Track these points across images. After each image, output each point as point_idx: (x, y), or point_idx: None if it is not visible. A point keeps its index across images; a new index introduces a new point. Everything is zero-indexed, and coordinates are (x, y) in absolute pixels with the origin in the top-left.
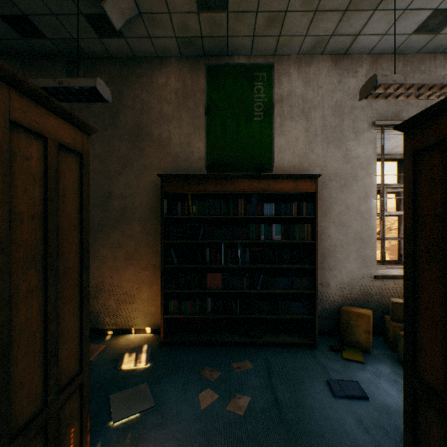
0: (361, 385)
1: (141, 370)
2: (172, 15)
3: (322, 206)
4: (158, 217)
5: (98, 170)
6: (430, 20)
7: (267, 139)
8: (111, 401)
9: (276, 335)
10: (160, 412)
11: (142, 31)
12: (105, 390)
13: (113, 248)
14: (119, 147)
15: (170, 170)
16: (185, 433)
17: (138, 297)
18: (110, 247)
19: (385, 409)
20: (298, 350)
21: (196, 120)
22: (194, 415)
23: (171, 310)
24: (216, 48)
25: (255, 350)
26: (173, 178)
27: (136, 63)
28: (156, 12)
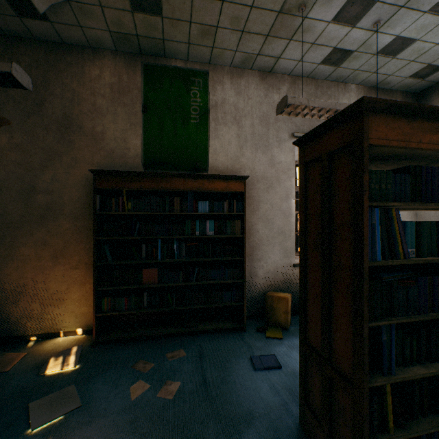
0: (277, 357)
1: (68, 373)
2: (104, 8)
3: (251, 204)
4: (91, 213)
5: (18, 160)
6: (332, 55)
7: (203, 141)
8: (30, 409)
9: (211, 323)
10: (88, 410)
11: (71, 18)
12: (23, 399)
13: (37, 246)
14: (44, 137)
15: (104, 165)
16: (113, 425)
17: (68, 298)
18: (34, 246)
19: (293, 374)
20: (229, 334)
21: (133, 117)
22: (124, 407)
23: (104, 308)
24: (153, 48)
25: (190, 339)
26: (107, 174)
27: (65, 50)
28: (87, 3)
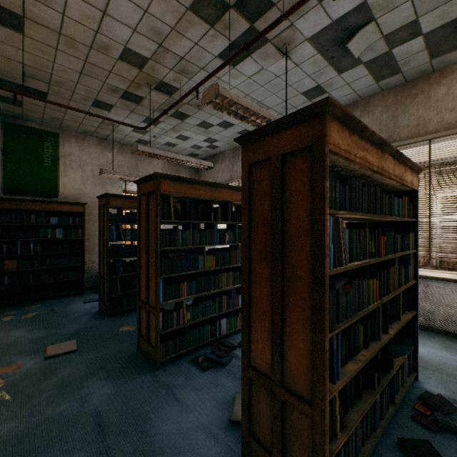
0: None
1: None
2: None
3: (92, 219)
4: None
5: None
6: (140, 141)
7: (54, 178)
8: None
9: (60, 292)
10: None
11: None
12: None
13: None
14: None
15: None
16: None
17: None
18: None
19: None
20: (74, 296)
21: None
22: (1, 323)
23: None
24: (12, 115)
25: (44, 301)
26: None
27: None
28: None
